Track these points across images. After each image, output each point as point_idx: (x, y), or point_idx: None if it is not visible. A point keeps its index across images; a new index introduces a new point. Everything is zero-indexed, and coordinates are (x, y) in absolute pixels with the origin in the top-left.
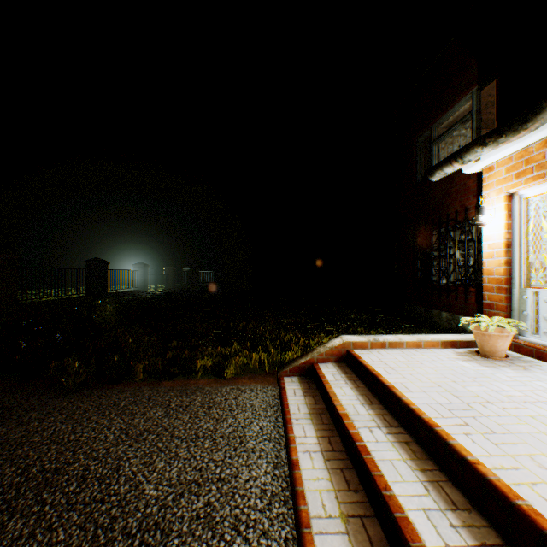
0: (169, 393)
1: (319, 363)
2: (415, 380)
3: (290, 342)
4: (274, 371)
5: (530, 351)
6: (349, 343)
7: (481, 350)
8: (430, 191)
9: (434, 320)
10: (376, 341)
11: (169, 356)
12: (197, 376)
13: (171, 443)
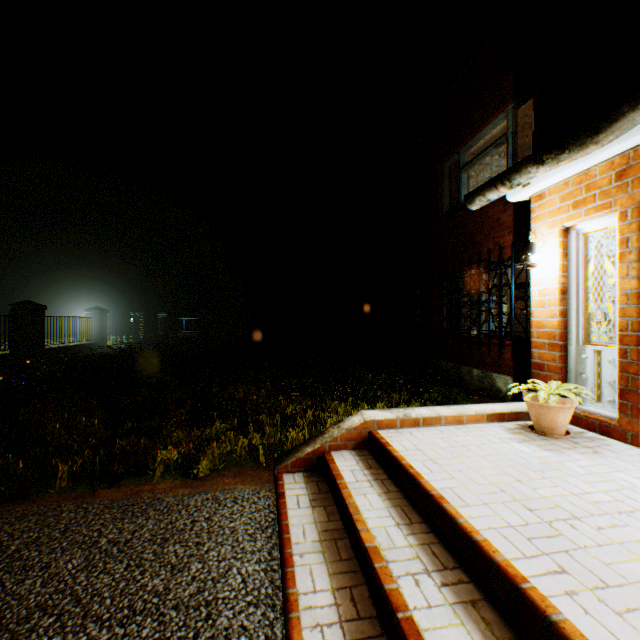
0: (103, 515)
1: (332, 452)
2: (469, 482)
3: (293, 415)
4: (271, 461)
5: (592, 424)
6: (373, 421)
7: (537, 426)
8: (458, 226)
9: (464, 378)
10: (407, 417)
11: (118, 446)
12: (157, 477)
13: (79, 634)
